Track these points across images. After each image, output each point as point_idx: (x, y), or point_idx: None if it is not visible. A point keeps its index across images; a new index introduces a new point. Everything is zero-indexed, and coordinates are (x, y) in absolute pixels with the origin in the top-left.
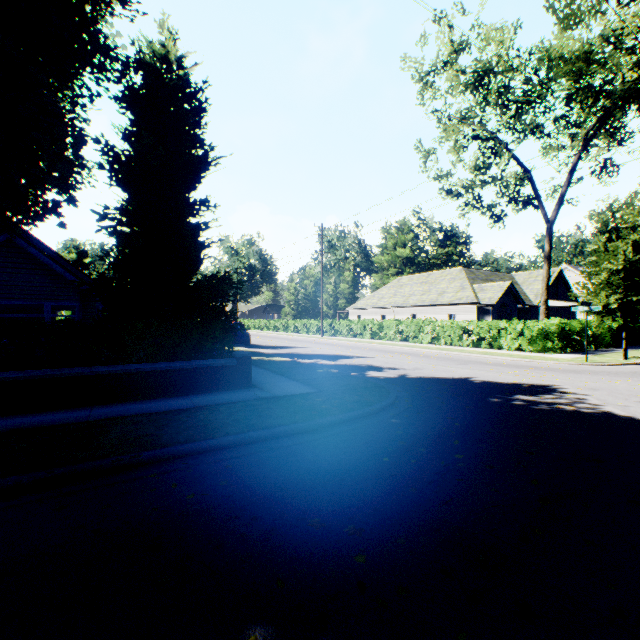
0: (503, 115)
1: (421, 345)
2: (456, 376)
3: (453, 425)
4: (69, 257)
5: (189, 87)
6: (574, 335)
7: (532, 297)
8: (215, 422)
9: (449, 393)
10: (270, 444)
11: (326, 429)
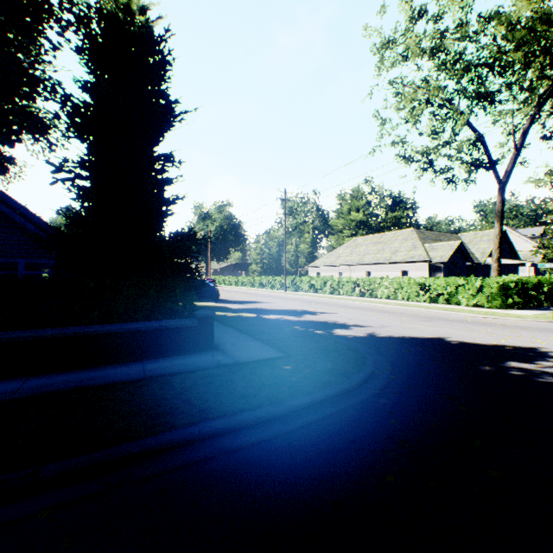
0: (457, 83)
1: (379, 300)
2: (428, 335)
3: (458, 409)
4: (63, 221)
5: (150, 35)
6: (529, 291)
7: (478, 255)
8: (162, 404)
9: (430, 358)
10: (227, 442)
11: (299, 414)
